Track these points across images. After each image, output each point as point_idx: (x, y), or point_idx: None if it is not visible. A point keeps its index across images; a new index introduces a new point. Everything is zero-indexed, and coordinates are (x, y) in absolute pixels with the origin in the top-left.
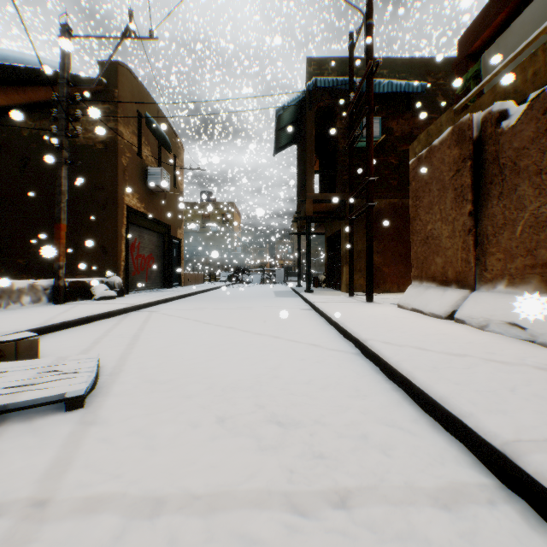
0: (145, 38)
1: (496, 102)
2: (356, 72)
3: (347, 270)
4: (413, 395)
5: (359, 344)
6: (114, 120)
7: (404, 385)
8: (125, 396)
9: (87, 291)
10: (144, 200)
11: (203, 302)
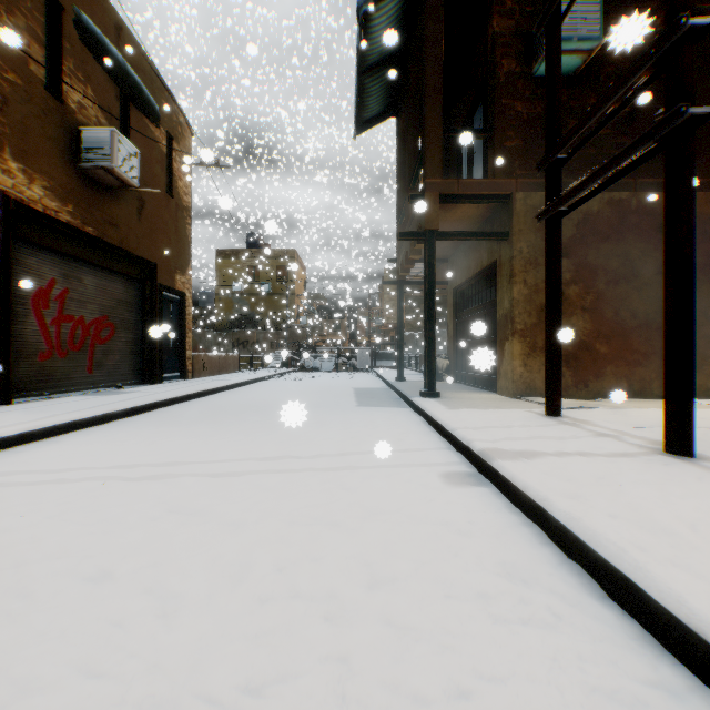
0: None
1: None
2: None
3: (515, 349)
4: None
5: None
6: None
7: None
8: None
9: None
10: (72, 197)
11: (173, 429)
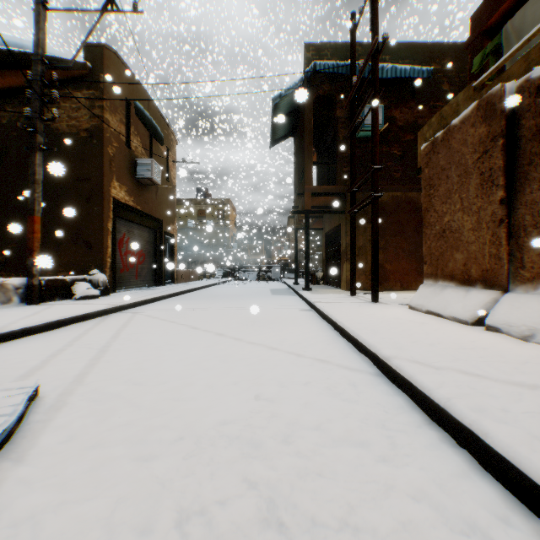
0: (129, 12)
1: (536, 68)
2: (357, 58)
3: (347, 267)
4: (483, 459)
5: (378, 361)
6: (100, 107)
7: (463, 437)
8: (49, 456)
9: (67, 290)
10: (133, 193)
11: (195, 301)
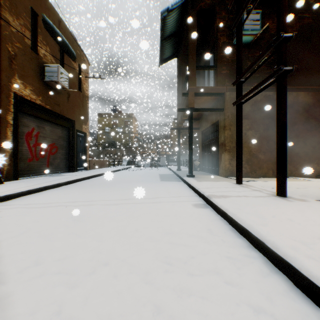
0: None
1: None
2: None
3: (226, 157)
4: None
5: None
6: None
7: None
8: None
9: None
10: (41, 93)
11: (86, 189)
